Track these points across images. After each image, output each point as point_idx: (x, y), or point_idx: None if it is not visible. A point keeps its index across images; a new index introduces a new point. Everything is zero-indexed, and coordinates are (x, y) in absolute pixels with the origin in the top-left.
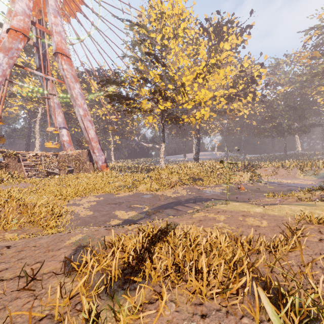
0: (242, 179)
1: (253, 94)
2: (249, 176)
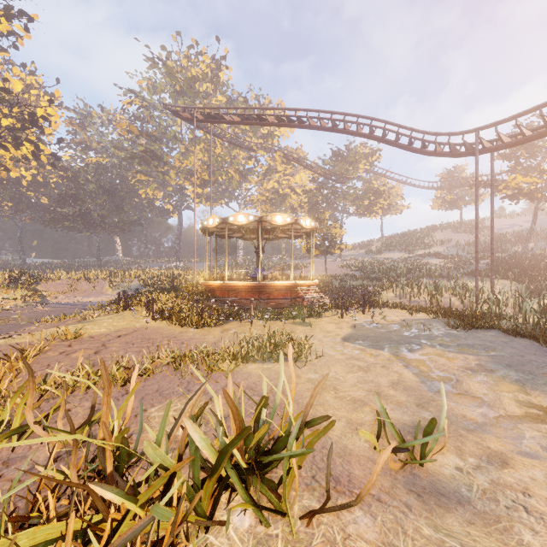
0: (4, 304)
1: (35, 148)
2: (21, 296)
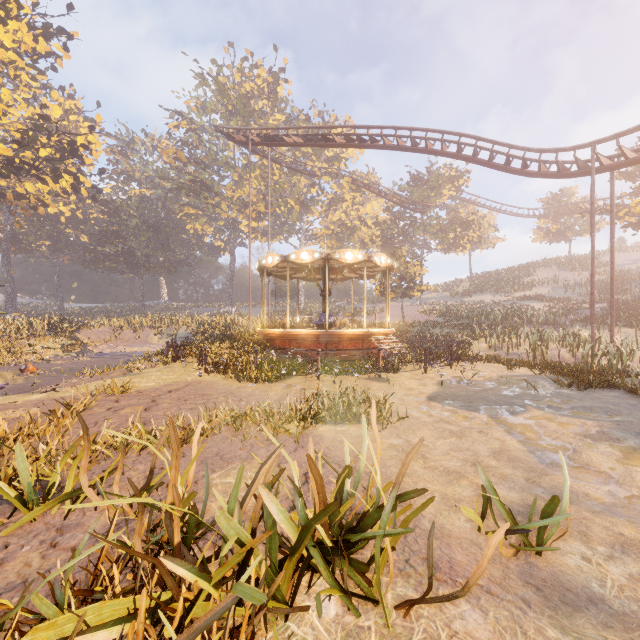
0: (43, 354)
1: (75, 180)
2: (60, 345)
